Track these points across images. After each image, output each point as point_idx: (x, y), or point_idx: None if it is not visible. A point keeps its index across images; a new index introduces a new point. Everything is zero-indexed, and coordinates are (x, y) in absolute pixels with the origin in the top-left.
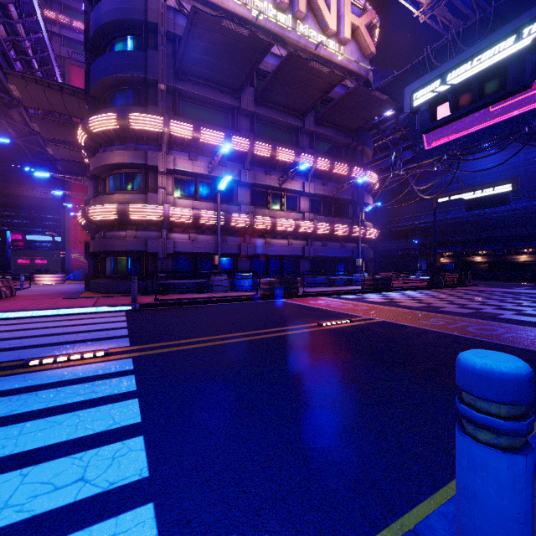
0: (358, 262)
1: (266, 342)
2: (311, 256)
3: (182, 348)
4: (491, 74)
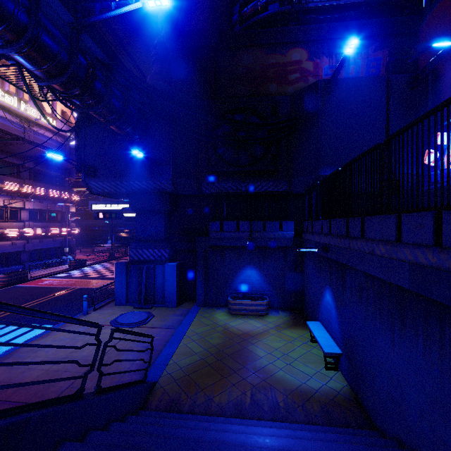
0: (66, 250)
1: (37, 305)
2: (31, 250)
3: (4, 315)
4: (113, 212)
